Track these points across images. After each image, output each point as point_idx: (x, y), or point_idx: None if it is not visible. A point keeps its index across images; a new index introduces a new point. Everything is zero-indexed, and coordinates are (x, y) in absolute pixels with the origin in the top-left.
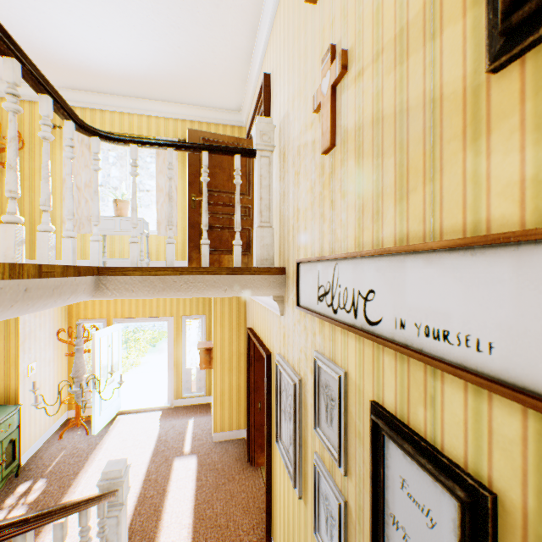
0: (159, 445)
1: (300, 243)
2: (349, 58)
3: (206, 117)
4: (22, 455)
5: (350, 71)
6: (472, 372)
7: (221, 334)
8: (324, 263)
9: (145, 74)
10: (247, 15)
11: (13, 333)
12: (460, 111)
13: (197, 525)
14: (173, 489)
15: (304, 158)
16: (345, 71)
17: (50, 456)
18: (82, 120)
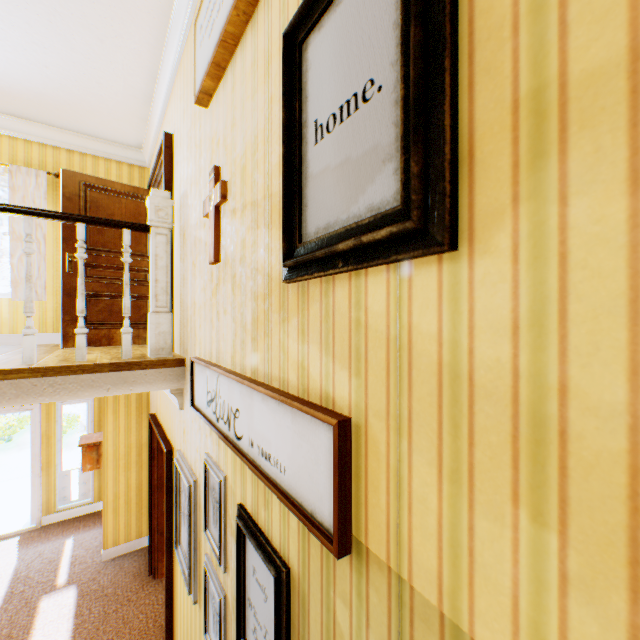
0: (16, 585)
1: (196, 338)
2: (228, 190)
3: (92, 148)
4: None
5: (229, 202)
6: (279, 486)
7: (115, 423)
8: (211, 371)
9: None
10: (143, 60)
11: None
12: (279, 295)
13: None
14: (37, 639)
15: (199, 254)
16: (225, 200)
17: None
18: None
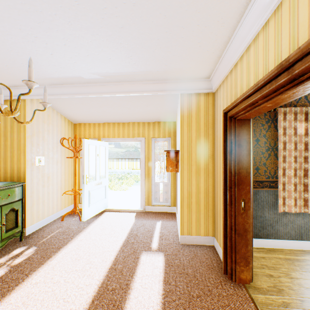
0: (130, 237)
1: None
2: None
3: None
4: (29, 225)
5: None
6: None
7: (188, 134)
8: None
9: None
10: None
11: (22, 127)
12: None
13: None
14: (136, 287)
15: None
16: None
17: (49, 231)
18: None
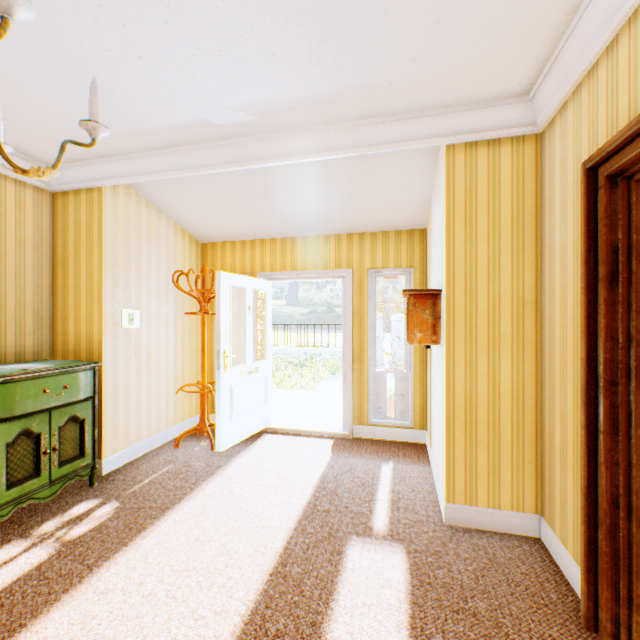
0: (319, 497)
1: None
2: None
3: None
4: (110, 454)
5: None
6: None
7: (465, 247)
8: None
9: None
10: None
11: (96, 246)
12: None
13: None
14: (338, 635)
15: None
16: None
17: (148, 469)
18: None
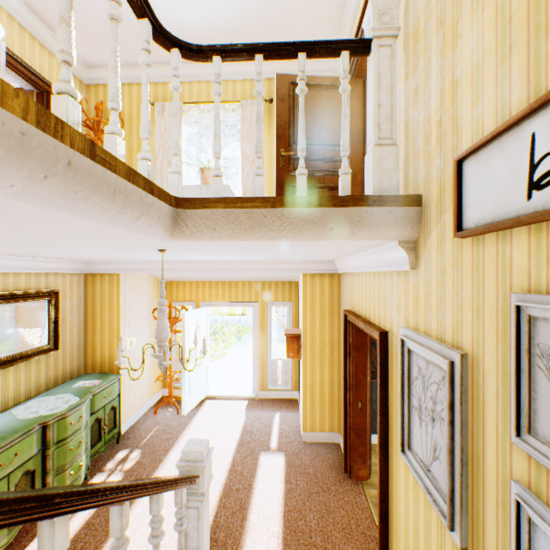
0: (244, 435)
1: (459, 134)
2: None
3: (294, 71)
4: (123, 423)
5: None
6: None
7: (311, 318)
8: None
9: (230, 25)
10: None
11: (115, 306)
12: None
13: (288, 537)
14: (259, 486)
15: None
16: None
17: (145, 429)
18: (159, 21)
